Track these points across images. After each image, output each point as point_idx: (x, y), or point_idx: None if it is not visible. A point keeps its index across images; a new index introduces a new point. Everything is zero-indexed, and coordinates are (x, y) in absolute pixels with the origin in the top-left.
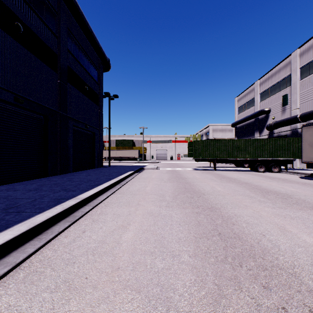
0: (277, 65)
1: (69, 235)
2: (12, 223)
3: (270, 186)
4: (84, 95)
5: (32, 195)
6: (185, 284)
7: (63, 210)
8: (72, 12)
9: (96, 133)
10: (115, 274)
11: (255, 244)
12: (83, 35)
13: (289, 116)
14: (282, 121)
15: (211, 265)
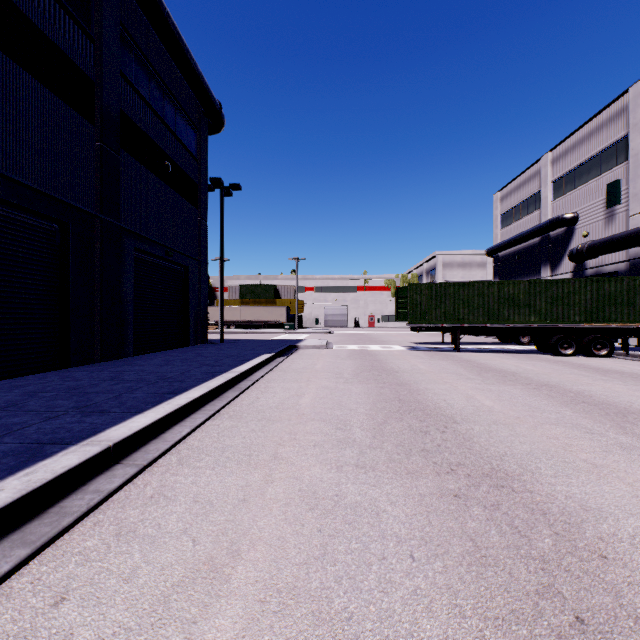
0: (594, 117)
1: None
2: None
3: (613, 394)
4: (162, 181)
5: None
6: None
7: (20, 496)
8: None
9: (192, 269)
10: None
11: None
12: (161, 47)
13: (623, 229)
14: (610, 240)
15: None
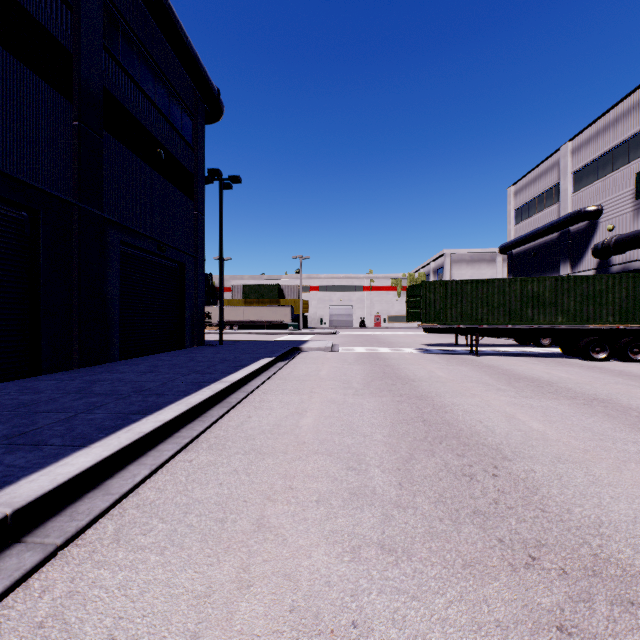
0: (621, 101)
1: None
2: None
3: None
4: (154, 170)
5: None
6: None
7: None
8: None
9: (188, 266)
10: None
11: None
12: (153, 24)
13: None
14: None
15: None
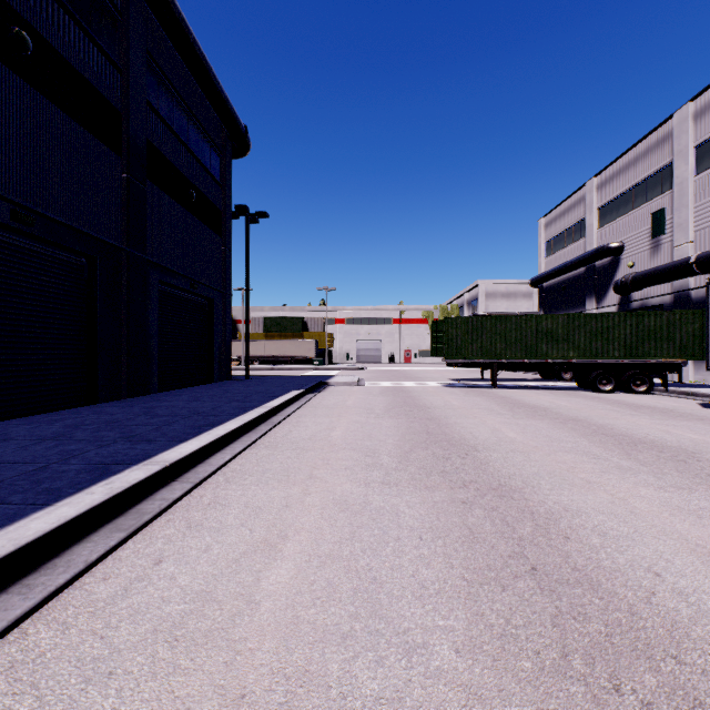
0: (640, 142)
1: (116, 573)
2: None
3: (635, 427)
4: (187, 210)
5: (43, 452)
6: None
7: (109, 498)
8: (156, 12)
9: (216, 301)
10: None
11: (642, 607)
12: (186, 71)
13: (668, 260)
14: (654, 272)
15: (524, 688)
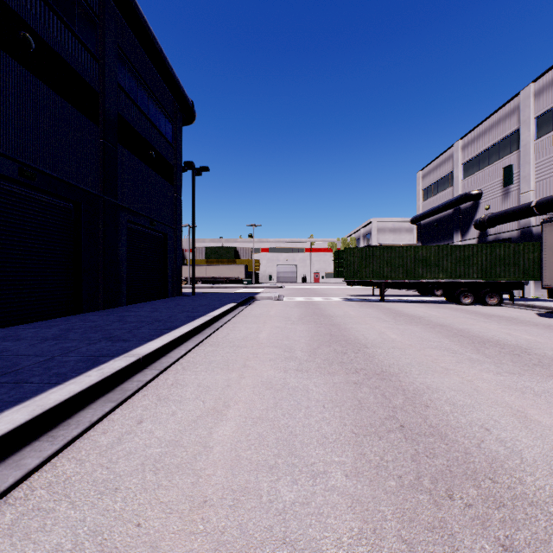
0: (494, 113)
1: (111, 429)
2: (1, 406)
3: (486, 330)
4: (148, 166)
5: (48, 348)
6: (341, 541)
7: (102, 379)
8: (125, 16)
9: (170, 235)
10: (198, 515)
11: (473, 449)
12: (147, 59)
13: (515, 204)
14: (504, 213)
15: (390, 496)
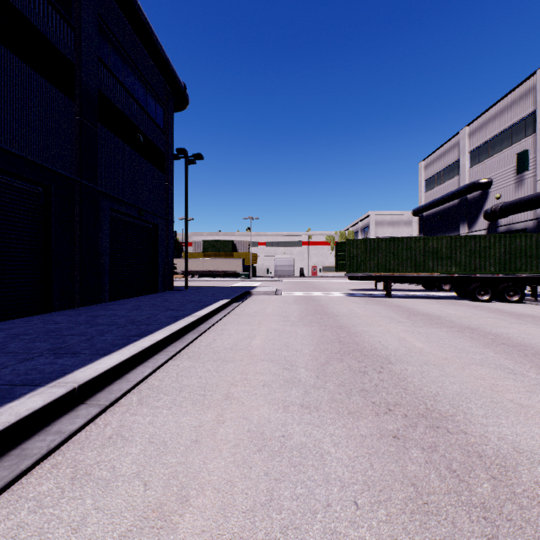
0: (506, 96)
1: None
2: None
3: (529, 336)
4: (135, 151)
5: None
6: None
7: None
8: None
9: (160, 226)
10: None
11: None
12: (134, 36)
13: (531, 192)
14: (520, 202)
15: None
